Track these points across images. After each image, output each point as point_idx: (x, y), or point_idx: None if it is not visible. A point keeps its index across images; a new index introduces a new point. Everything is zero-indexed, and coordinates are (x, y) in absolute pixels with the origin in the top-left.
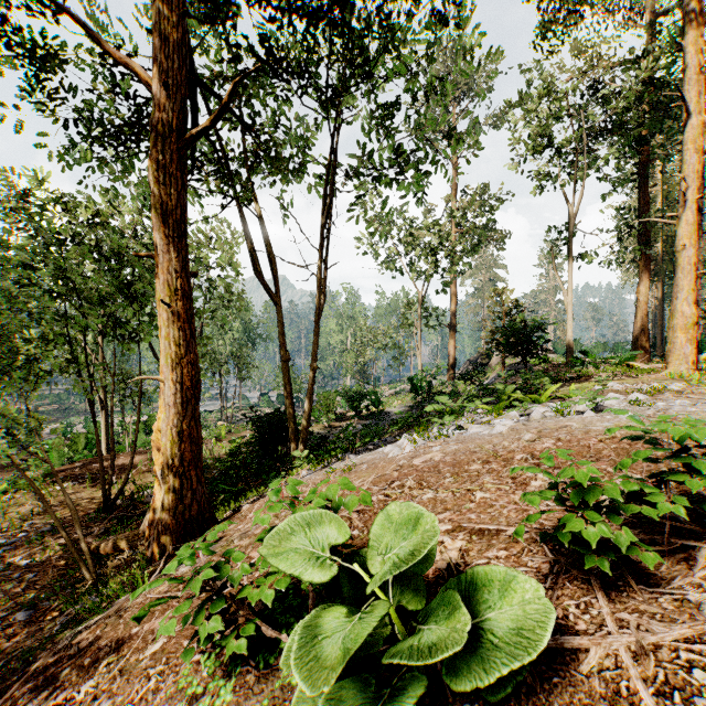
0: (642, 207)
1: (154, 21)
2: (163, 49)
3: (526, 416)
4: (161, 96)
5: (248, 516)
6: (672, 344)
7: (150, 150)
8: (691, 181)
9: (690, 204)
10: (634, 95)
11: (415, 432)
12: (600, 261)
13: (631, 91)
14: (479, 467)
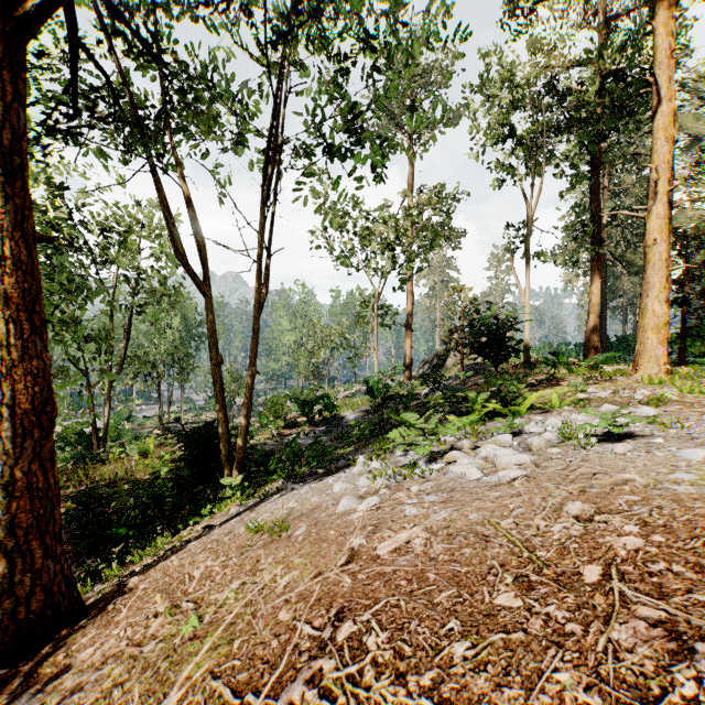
0: (595, 209)
1: None
2: None
3: (515, 437)
4: None
5: (116, 618)
6: (643, 345)
7: None
8: (662, 172)
9: (661, 196)
10: (593, 91)
11: (374, 456)
12: (554, 262)
13: (590, 85)
14: (516, 602)
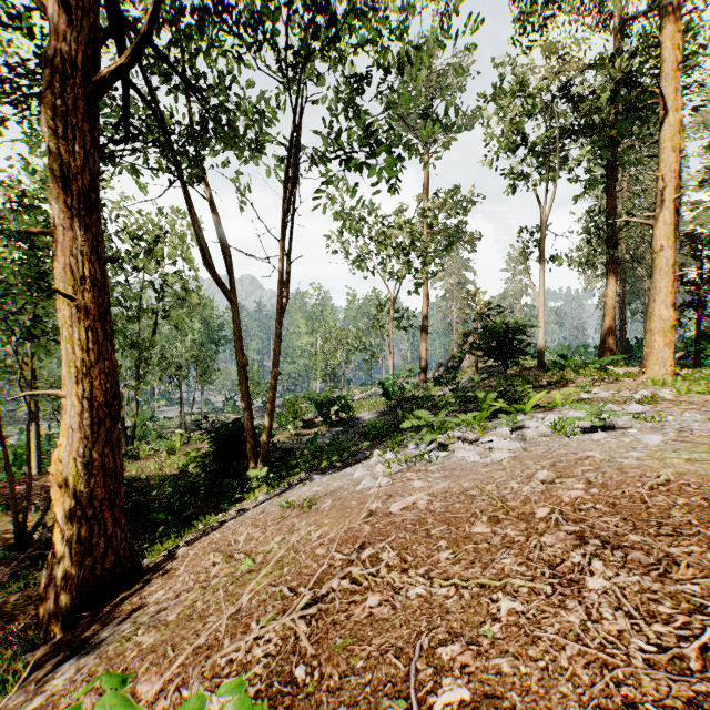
0: (610, 212)
1: None
2: None
3: (516, 431)
4: (60, 22)
5: (177, 572)
6: (650, 348)
7: (43, 91)
8: (669, 180)
9: (668, 204)
10: (606, 97)
11: (389, 449)
12: (569, 265)
13: (603, 92)
14: (487, 530)
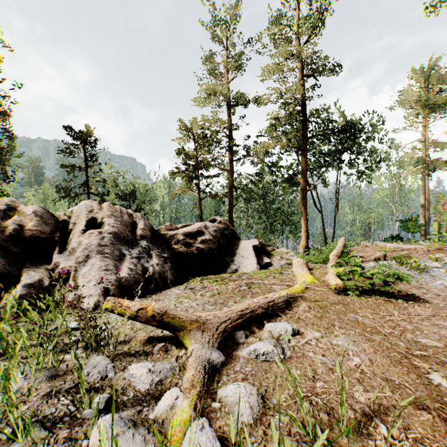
0: None
1: (301, 170)
2: (303, 175)
3: None
4: (303, 183)
5: None
6: None
7: (301, 194)
8: None
9: None
10: None
11: None
12: None
13: None
14: None
